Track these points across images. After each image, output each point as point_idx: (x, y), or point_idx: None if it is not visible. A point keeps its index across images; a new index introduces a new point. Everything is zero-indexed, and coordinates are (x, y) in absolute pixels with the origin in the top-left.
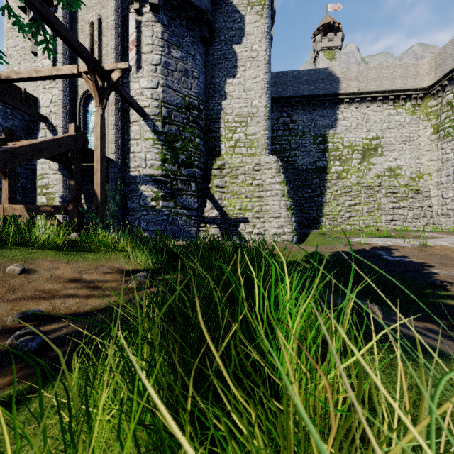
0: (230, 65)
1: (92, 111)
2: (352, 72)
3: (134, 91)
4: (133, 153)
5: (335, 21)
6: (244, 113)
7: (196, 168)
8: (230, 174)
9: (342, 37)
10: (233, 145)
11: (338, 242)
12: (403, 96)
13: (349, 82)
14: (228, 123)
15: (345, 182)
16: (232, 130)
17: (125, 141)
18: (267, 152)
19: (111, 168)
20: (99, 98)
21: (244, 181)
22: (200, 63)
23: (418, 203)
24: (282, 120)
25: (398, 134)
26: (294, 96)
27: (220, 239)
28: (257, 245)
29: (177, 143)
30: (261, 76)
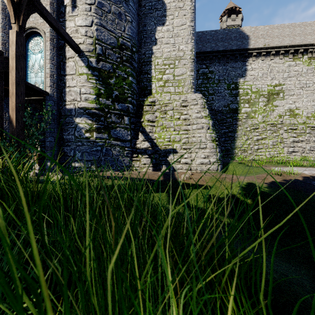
0: (160, 14)
1: (32, 49)
2: (259, 30)
3: (69, 29)
4: (69, 87)
5: (237, 6)
6: (172, 57)
7: (129, 103)
8: (160, 109)
9: (242, 18)
10: (163, 84)
11: (261, 171)
12: (301, 50)
13: (257, 39)
14: (158, 65)
15: (253, 121)
16: (161, 72)
17: (62, 76)
18: (193, 91)
19: (46, 101)
20: (15, 13)
21: (172, 116)
22: (133, 9)
23: (314, 138)
24: (202, 71)
25: (296, 81)
26: (211, 51)
27: (151, 168)
28: (189, 176)
29: (111, 79)
30: (187, 23)
